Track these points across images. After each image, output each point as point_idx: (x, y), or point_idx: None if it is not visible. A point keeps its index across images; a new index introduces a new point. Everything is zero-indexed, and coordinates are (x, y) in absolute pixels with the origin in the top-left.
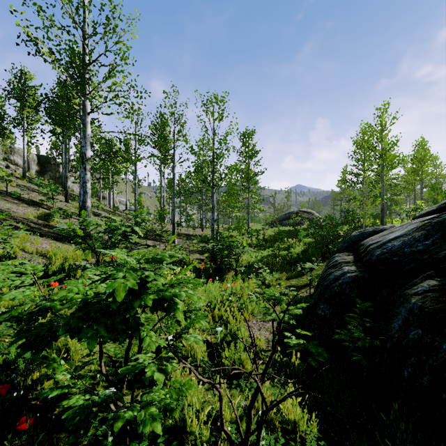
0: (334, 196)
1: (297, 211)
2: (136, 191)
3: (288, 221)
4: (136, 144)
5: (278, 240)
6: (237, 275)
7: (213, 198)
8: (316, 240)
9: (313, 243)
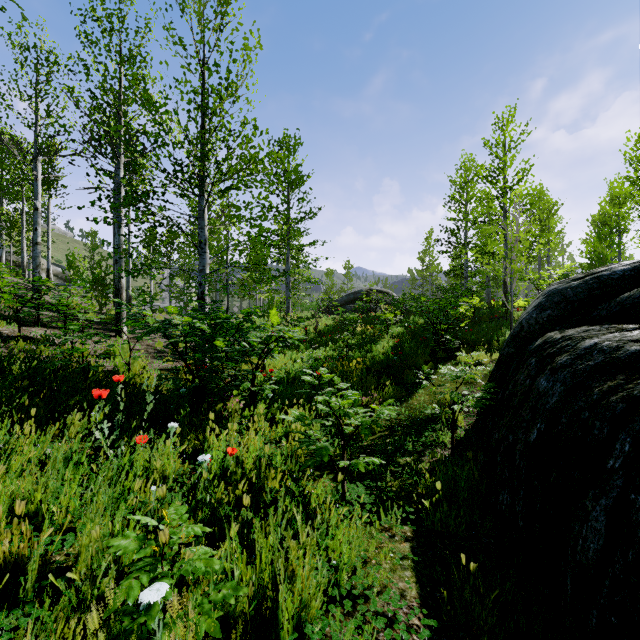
0: (412, 276)
1: (367, 290)
2: (37, 225)
3: (353, 305)
4: (37, 119)
5: (344, 329)
6: (256, 407)
7: (202, 221)
8: (408, 329)
9: (408, 334)
